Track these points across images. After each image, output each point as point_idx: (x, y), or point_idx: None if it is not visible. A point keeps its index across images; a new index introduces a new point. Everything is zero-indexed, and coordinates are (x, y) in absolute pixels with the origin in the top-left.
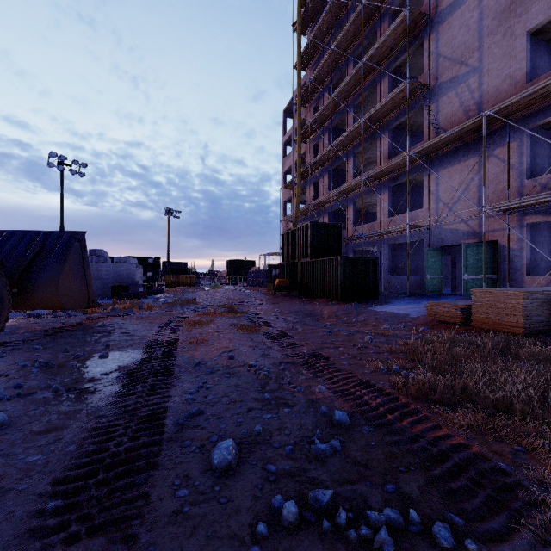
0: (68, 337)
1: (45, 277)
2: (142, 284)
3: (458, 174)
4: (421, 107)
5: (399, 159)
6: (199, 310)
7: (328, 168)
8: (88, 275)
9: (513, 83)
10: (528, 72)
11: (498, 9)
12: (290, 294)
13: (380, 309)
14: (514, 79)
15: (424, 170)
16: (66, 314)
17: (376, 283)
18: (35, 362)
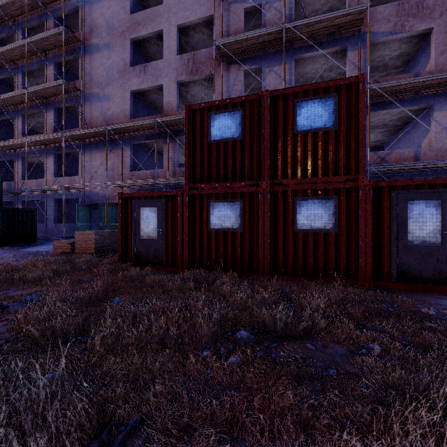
0: None
1: None
2: None
3: (100, 158)
4: (78, 103)
5: (57, 136)
6: None
7: None
8: None
9: (125, 116)
10: (131, 113)
11: (119, 68)
12: None
13: (30, 249)
14: (125, 114)
15: (79, 148)
16: None
17: (35, 230)
18: None
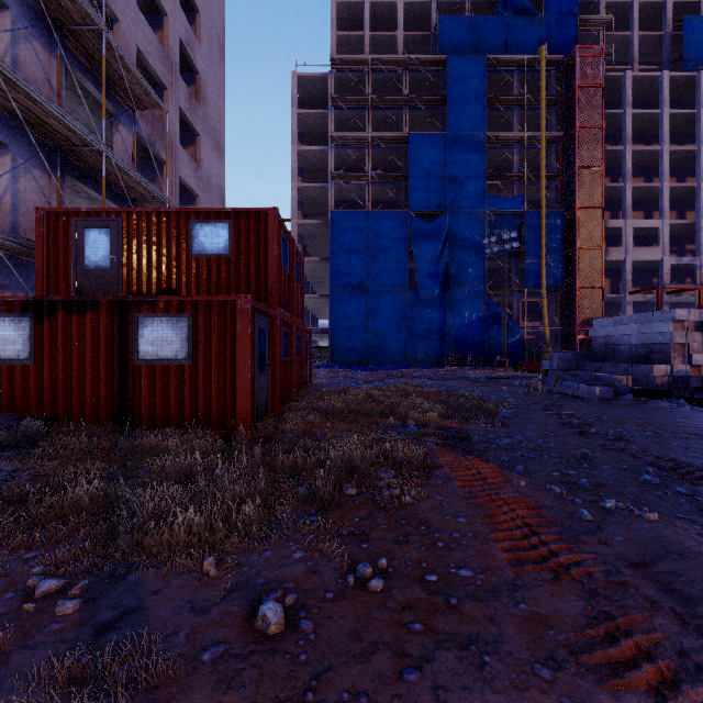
0: None
1: None
2: None
3: None
4: None
5: None
6: None
7: None
8: None
9: None
10: None
11: None
12: None
13: None
14: None
15: None
16: None
17: None
18: None
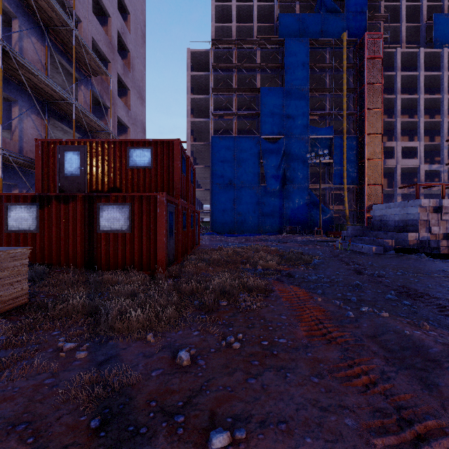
0: None
1: None
2: None
3: None
4: None
5: None
6: None
7: None
8: None
9: None
10: None
11: None
12: None
13: None
14: None
15: None
16: None
17: None
18: None
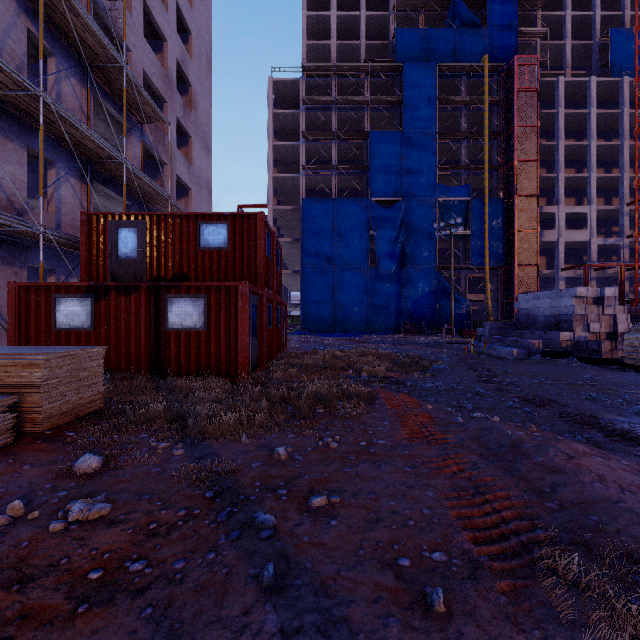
0: None
1: None
2: None
3: None
4: None
5: None
6: None
7: None
8: None
9: None
10: None
11: None
12: None
13: None
14: None
15: None
16: None
17: None
18: None
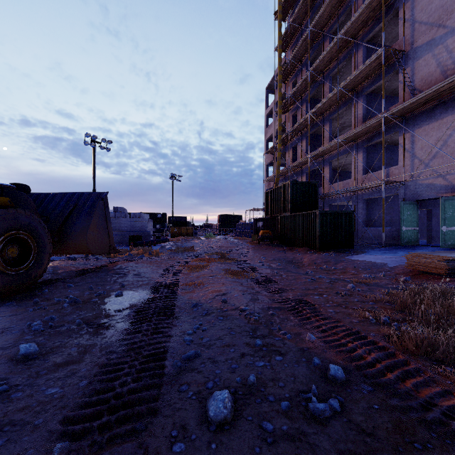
0: (94, 277)
1: (77, 229)
2: (153, 234)
3: (435, 131)
4: (396, 72)
5: (374, 121)
6: (196, 256)
7: (305, 134)
8: (109, 227)
9: None
10: None
11: None
12: (272, 243)
13: (357, 258)
14: None
15: (398, 129)
16: (95, 258)
17: (352, 234)
18: (67, 298)
